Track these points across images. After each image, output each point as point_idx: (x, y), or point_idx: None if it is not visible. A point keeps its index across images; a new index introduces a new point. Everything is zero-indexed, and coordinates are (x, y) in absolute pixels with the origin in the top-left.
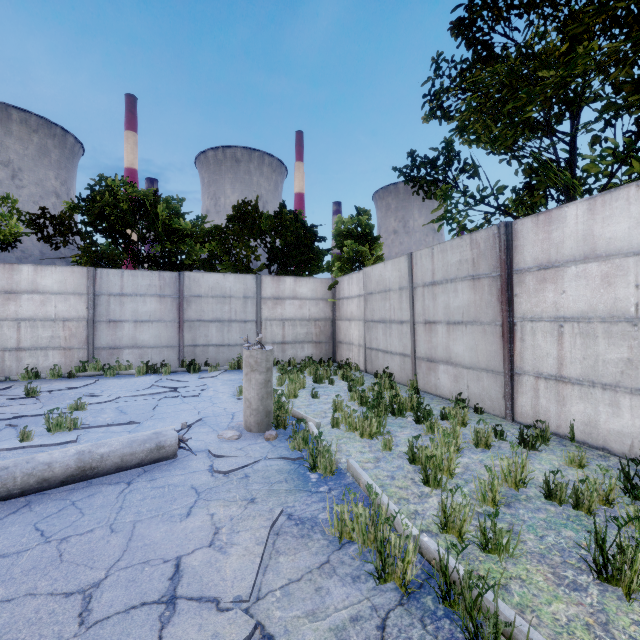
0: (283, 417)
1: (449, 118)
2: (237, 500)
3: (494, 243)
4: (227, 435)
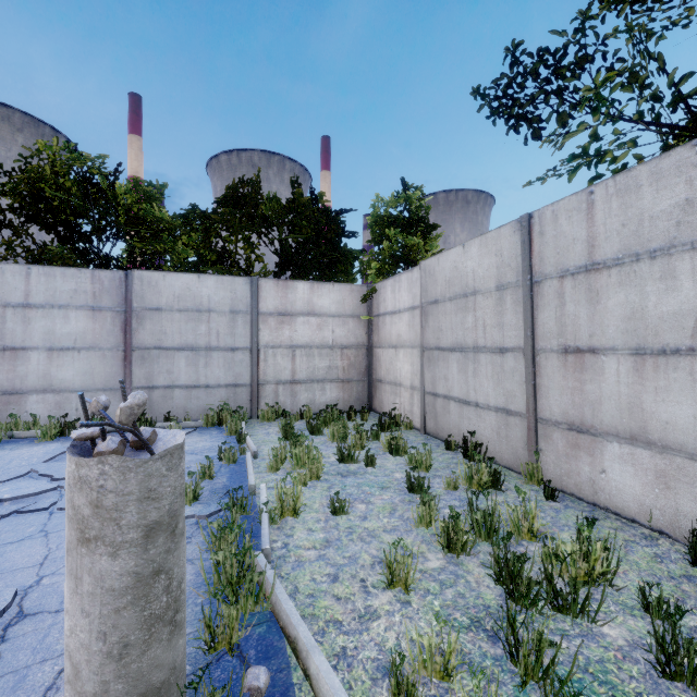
0: None
1: None
2: None
3: None
4: None
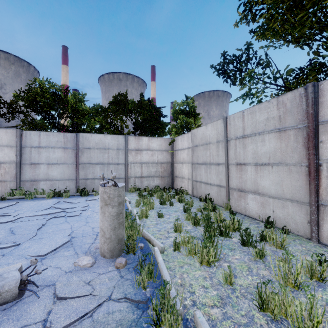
0: (132, 244)
1: (255, 20)
2: None
3: (300, 101)
4: (82, 263)
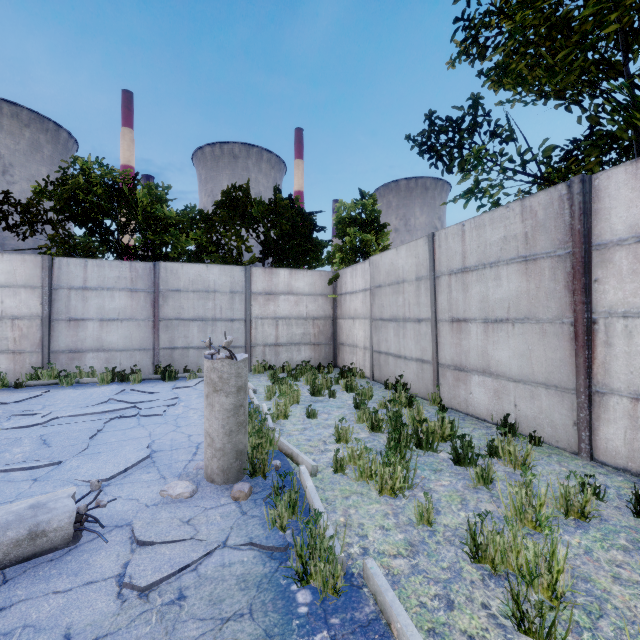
0: (262, 460)
1: (484, 57)
2: None
3: (561, 208)
4: (174, 491)
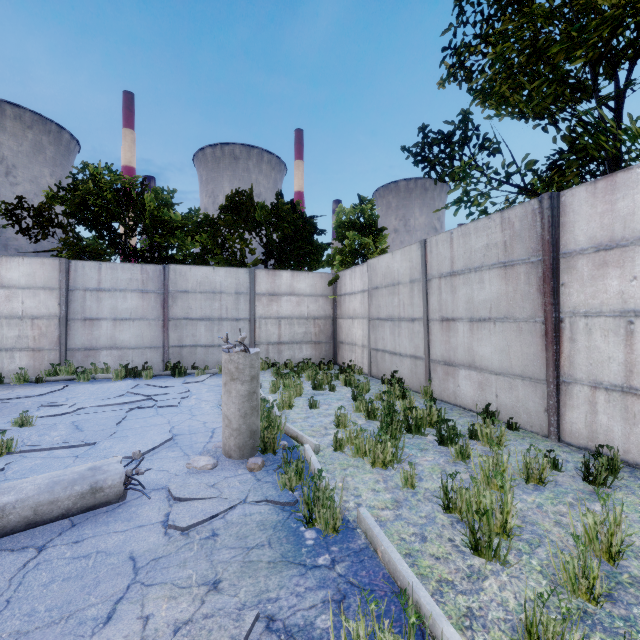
0: (272, 439)
1: (471, 80)
2: (192, 585)
3: (534, 221)
4: (198, 463)
